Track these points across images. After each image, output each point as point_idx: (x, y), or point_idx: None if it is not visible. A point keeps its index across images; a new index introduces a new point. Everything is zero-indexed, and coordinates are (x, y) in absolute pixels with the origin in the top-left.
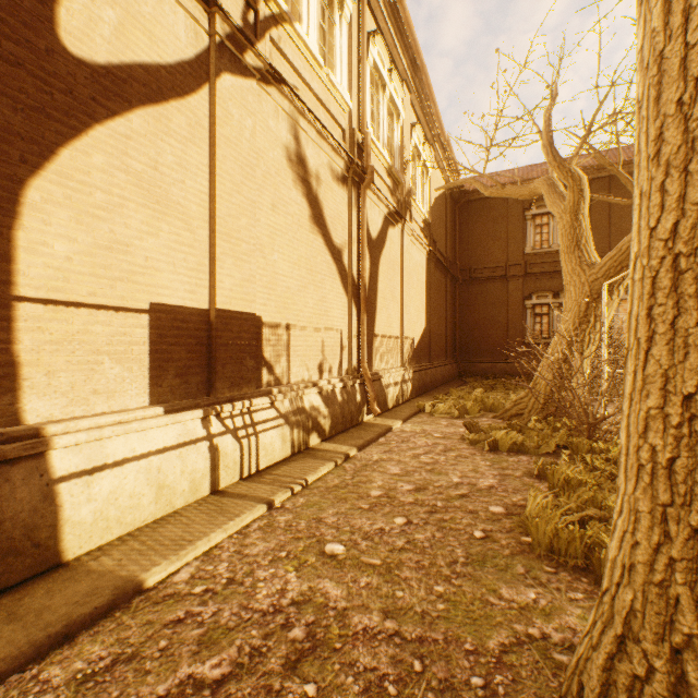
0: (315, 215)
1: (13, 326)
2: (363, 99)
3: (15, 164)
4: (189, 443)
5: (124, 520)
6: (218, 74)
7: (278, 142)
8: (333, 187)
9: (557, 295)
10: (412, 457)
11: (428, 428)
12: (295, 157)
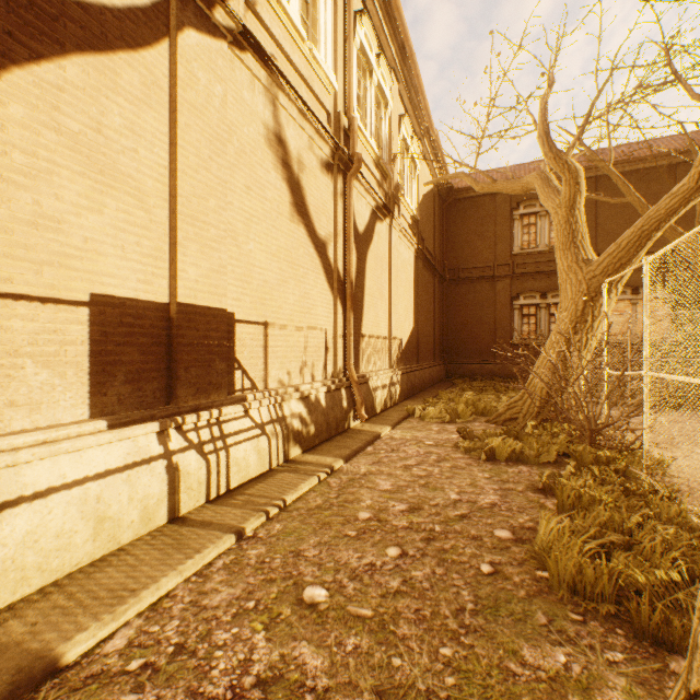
0: (297, 202)
1: None
2: (350, 81)
3: None
4: (140, 463)
5: (48, 567)
6: (180, 28)
7: (254, 117)
8: (316, 173)
9: (545, 295)
10: (404, 469)
11: (418, 434)
12: (273, 136)
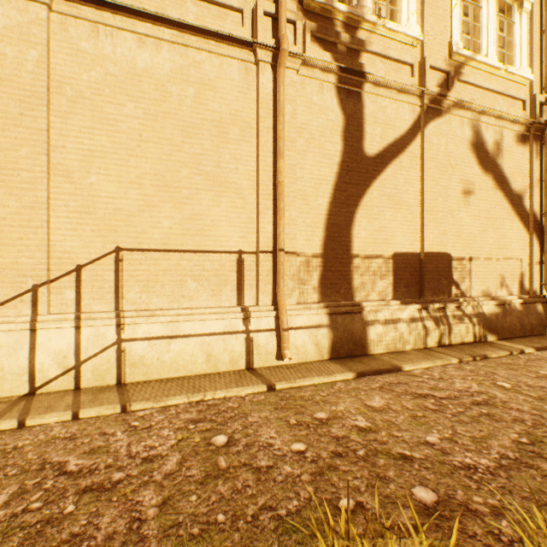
0: (493, 177)
1: (351, 265)
2: (546, 64)
3: (352, 207)
4: (411, 320)
5: (387, 346)
6: (425, 126)
7: (462, 141)
8: (511, 150)
9: None
10: None
11: None
12: (475, 144)
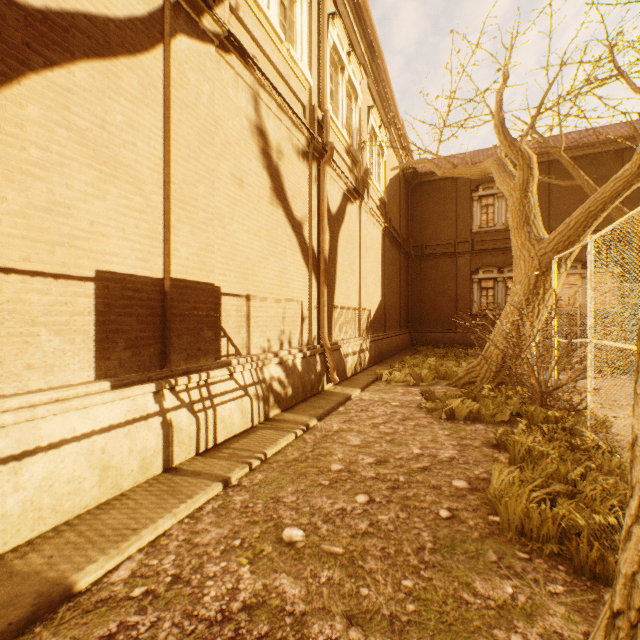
0: (276, 187)
1: None
2: (323, 78)
3: None
4: (139, 419)
5: (61, 508)
6: (173, 35)
7: (238, 112)
8: (293, 161)
9: (502, 270)
10: (372, 427)
11: (385, 396)
12: (255, 128)
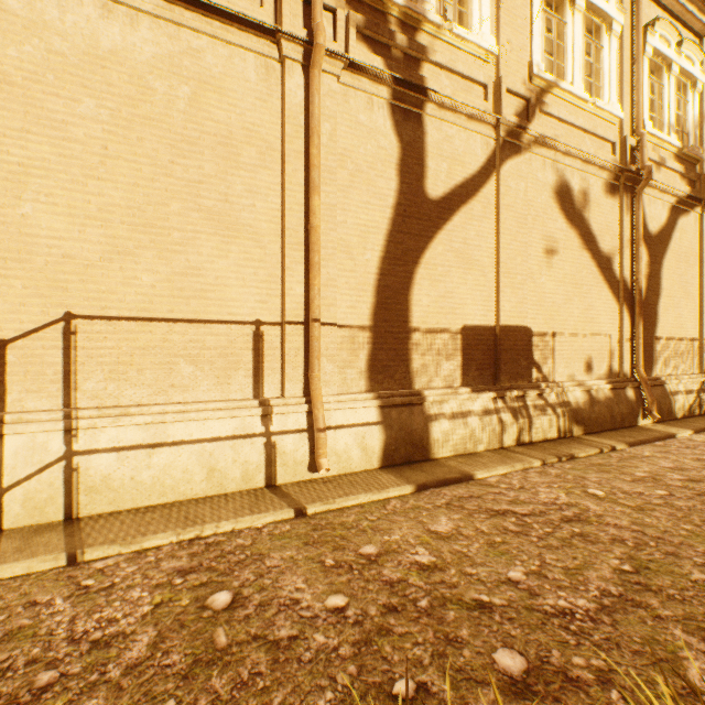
0: (580, 234)
1: (409, 342)
2: (637, 101)
3: (410, 265)
4: (485, 412)
5: (454, 448)
6: (501, 164)
7: (545, 187)
8: (599, 202)
9: None
10: (694, 460)
11: None
12: (559, 193)
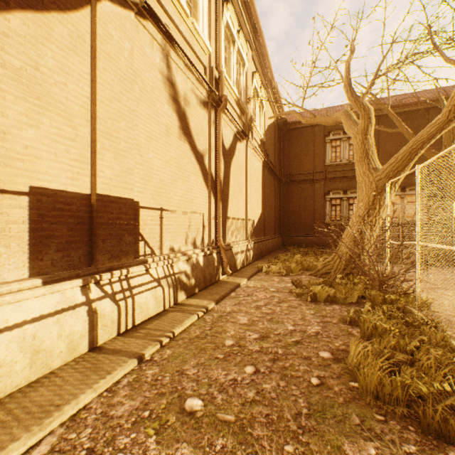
0: (183, 127)
1: None
2: (219, 47)
3: None
4: (67, 309)
5: None
6: None
7: (153, 66)
8: (197, 107)
9: (346, 192)
10: (256, 308)
11: (265, 283)
12: (167, 80)
